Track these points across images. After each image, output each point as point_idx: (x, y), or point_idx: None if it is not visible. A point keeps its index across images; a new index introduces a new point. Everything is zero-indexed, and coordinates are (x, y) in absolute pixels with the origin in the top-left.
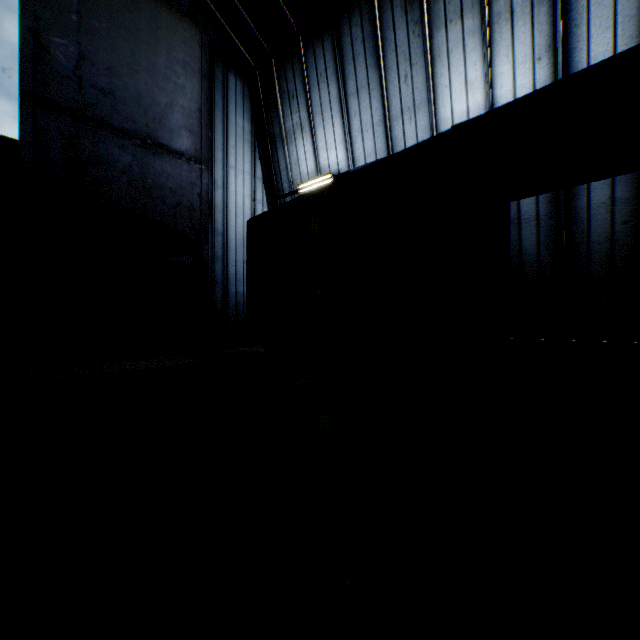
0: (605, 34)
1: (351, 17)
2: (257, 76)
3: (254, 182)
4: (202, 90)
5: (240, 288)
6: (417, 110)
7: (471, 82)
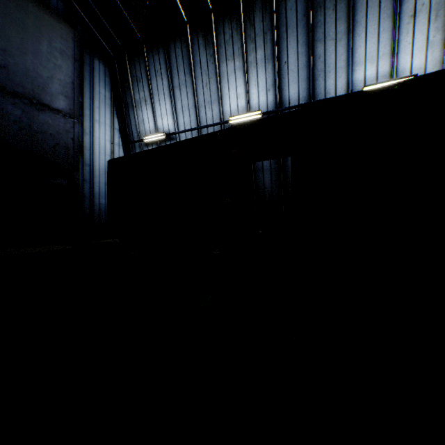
0: (295, 85)
1: (175, 42)
2: (115, 62)
3: (113, 131)
4: (75, 69)
5: (103, 201)
6: (213, 104)
7: (239, 94)
